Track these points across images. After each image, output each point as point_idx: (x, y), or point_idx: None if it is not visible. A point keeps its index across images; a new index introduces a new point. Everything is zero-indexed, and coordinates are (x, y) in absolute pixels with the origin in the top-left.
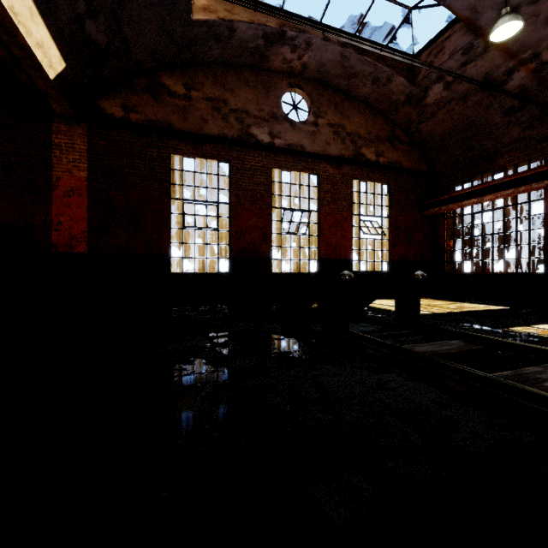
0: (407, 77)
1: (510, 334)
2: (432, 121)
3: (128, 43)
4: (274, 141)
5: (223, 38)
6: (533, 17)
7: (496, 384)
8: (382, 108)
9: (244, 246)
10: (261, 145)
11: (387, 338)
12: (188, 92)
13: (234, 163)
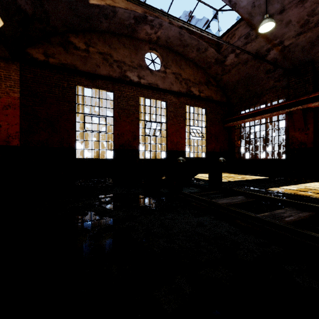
0: (215, 49)
1: (268, 192)
2: (229, 74)
3: (47, 13)
4: (140, 81)
5: (109, 17)
6: (280, 21)
7: (261, 220)
8: (202, 65)
9: (122, 142)
10: (133, 83)
11: (204, 196)
12: (87, 47)
13: (116, 93)
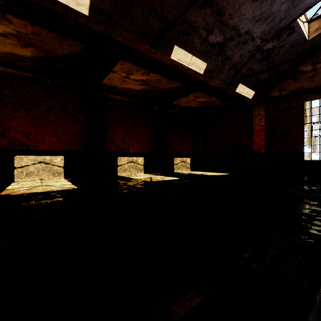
0: None
1: None
2: None
3: (277, 69)
4: None
5: None
6: None
7: None
8: None
9: None
10: None
11: None
12: (314, 66)
13: None
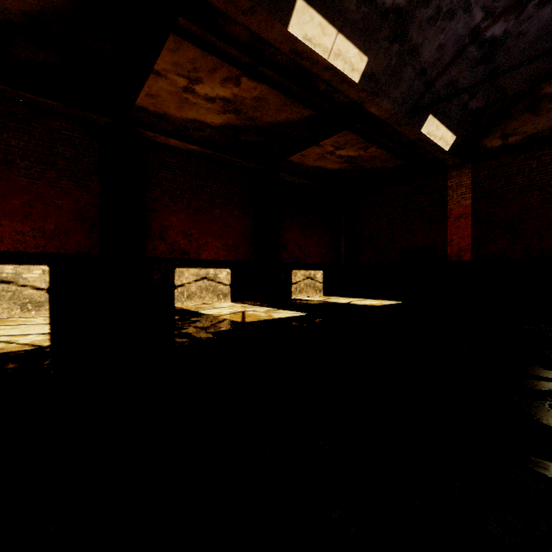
0: None
1: None
2: None
3: (504, 89)
4: None
5: None
6: None
7: None
8: None
9: None
10: None
11: None
12: None
13: None
